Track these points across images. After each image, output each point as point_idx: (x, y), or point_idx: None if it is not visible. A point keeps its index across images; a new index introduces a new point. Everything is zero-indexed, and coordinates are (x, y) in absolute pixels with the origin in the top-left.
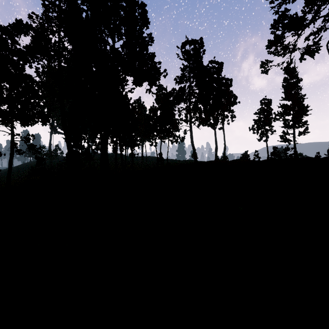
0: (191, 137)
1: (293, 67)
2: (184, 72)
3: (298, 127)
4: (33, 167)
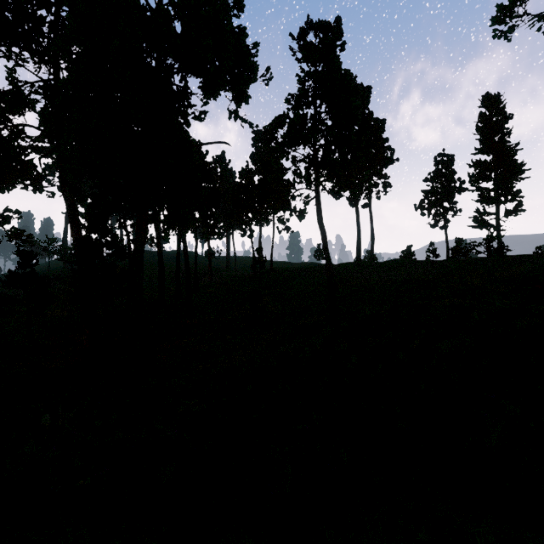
0: (318, 211)
1: (496, 95)
2: (304, 85)
3: (504, 201)
4: (11, 271)
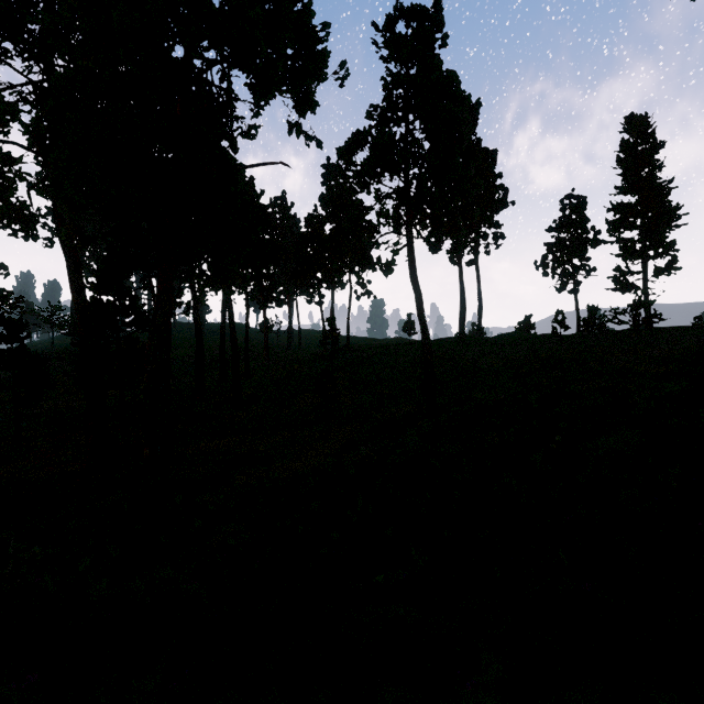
0: (411, 263)
1: (643, 116)
2: (392, 92)
3: (654, 256)
4: None
